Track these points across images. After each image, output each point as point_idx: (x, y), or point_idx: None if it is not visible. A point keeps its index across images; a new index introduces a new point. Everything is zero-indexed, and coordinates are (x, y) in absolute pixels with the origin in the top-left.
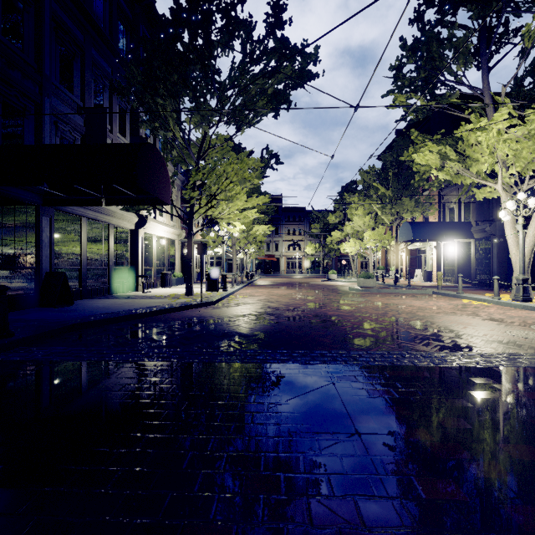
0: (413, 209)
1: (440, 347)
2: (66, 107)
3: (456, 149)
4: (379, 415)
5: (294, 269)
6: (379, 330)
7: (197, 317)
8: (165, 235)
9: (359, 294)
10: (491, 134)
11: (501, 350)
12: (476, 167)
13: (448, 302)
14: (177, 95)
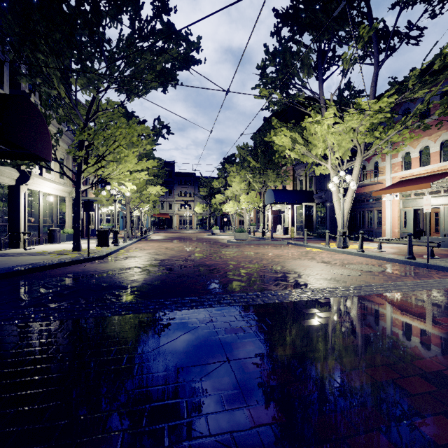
0: (275, 179)
1: (286, 286)
2: None
3: (302, 136)
4: (228, 352)
5: (185, 225)
6: (244, 275)
7: (80, 272)
8: (53, 192)
9: (235, 246)
10: (324, 127)
11: (325, 285)
12: (315, 150)
13: (297, 250)
14: (61, 54)
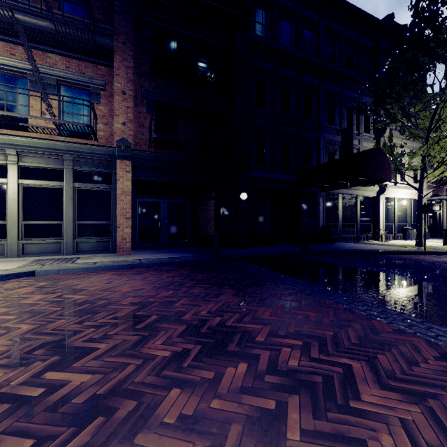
0: None
1: None
2: (331, 135)
3: None
4: None
5: None
6: None
7: (409, 259)
8: (406, 196)
9: None
10: None
11: None
12: None
13: None
14: (400, 98)
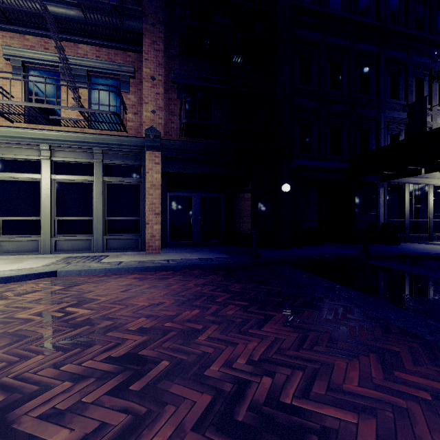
0: None
1: None
2: (394, 112)
3: None
4: None
5: None
6: None
7: None
8: None
9: None
10: None
11: None
12: None
13: None
14: None
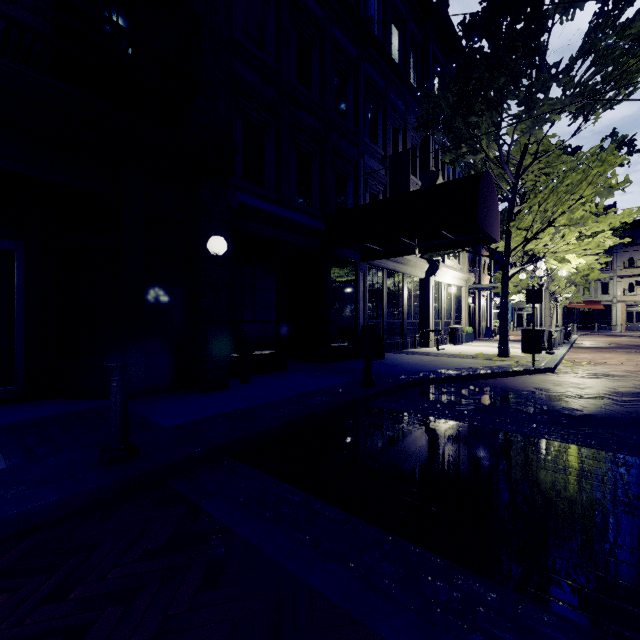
0: None
1: None
2: (373, 161)
3: None
4: None
5: None
6: None
7: (548, 388)
8: (452, 281)
9: None
10: None
11: None
12: None
13: None
14: (500, 103)
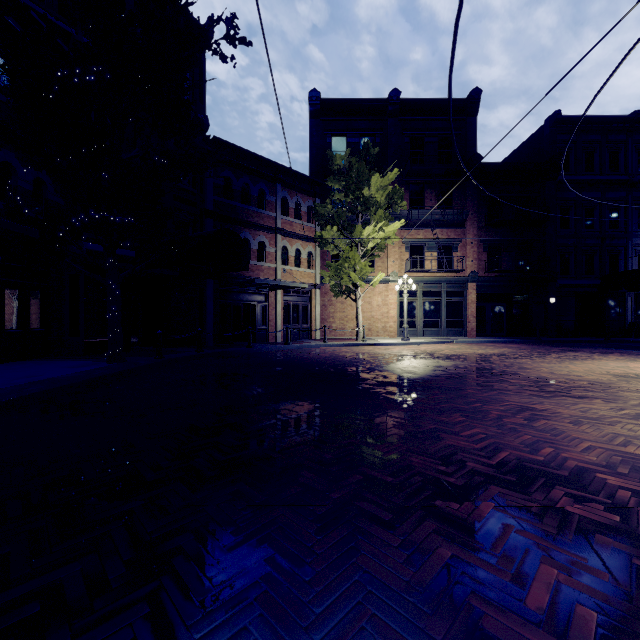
0: None
1: None
2: None
3: None
4: None
5: None
6: None
7: None
8: None
9: None
10: None
11: None
12: None
13: None
14: None
